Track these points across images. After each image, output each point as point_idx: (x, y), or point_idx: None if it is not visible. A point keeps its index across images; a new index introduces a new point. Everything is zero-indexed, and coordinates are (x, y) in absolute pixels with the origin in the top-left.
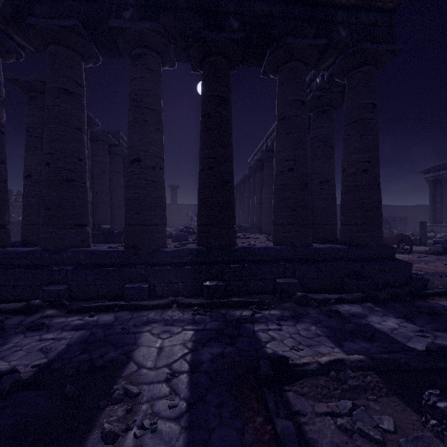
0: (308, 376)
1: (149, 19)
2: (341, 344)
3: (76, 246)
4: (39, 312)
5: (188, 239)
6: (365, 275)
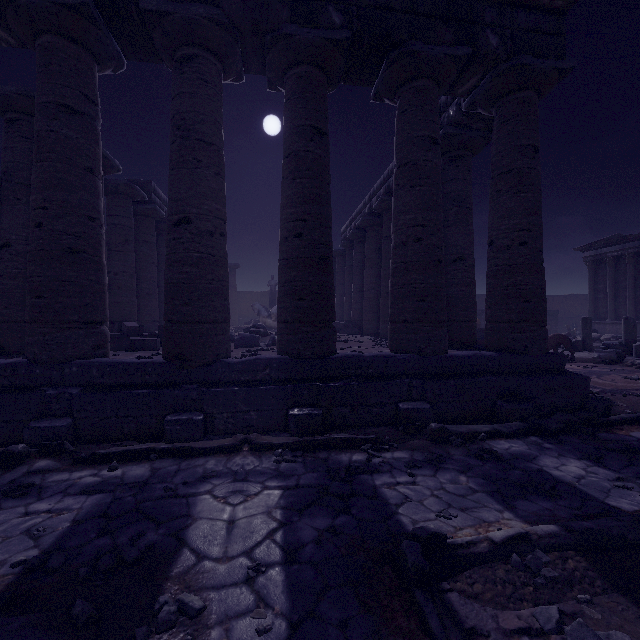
0: (477, 564)
1: (203, 3)
2: (512, 505)
3: (85, 355)
4: (24, 464)
5: (259, 344)
6: (525, 395)
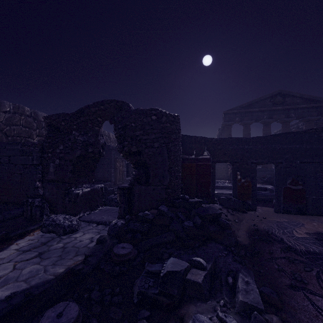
0: None
1: (270, 117)
2: None
3: None
4: None
5: None
6: None
